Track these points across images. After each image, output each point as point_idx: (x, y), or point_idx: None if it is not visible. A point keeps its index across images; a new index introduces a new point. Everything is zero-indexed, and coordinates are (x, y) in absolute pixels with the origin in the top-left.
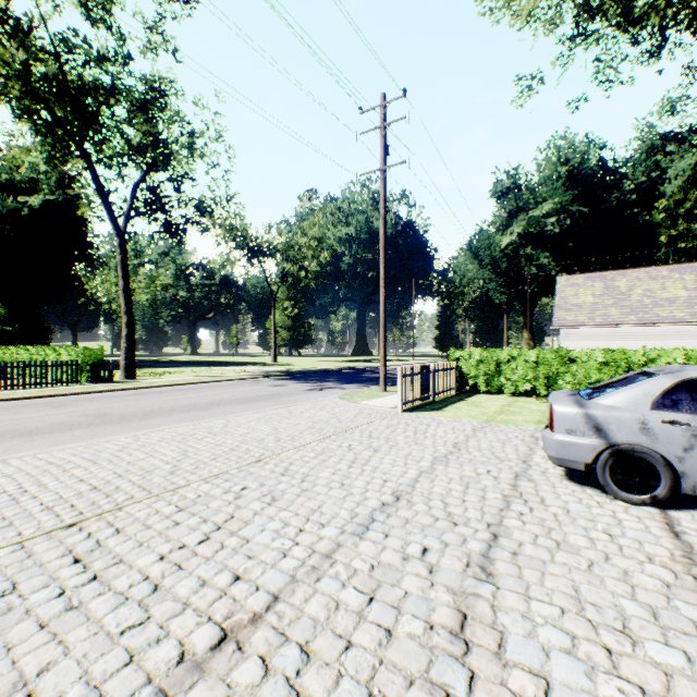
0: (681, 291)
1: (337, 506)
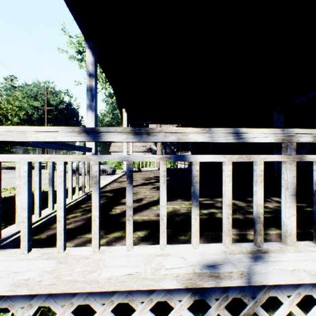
0: (139, 143)
1: None
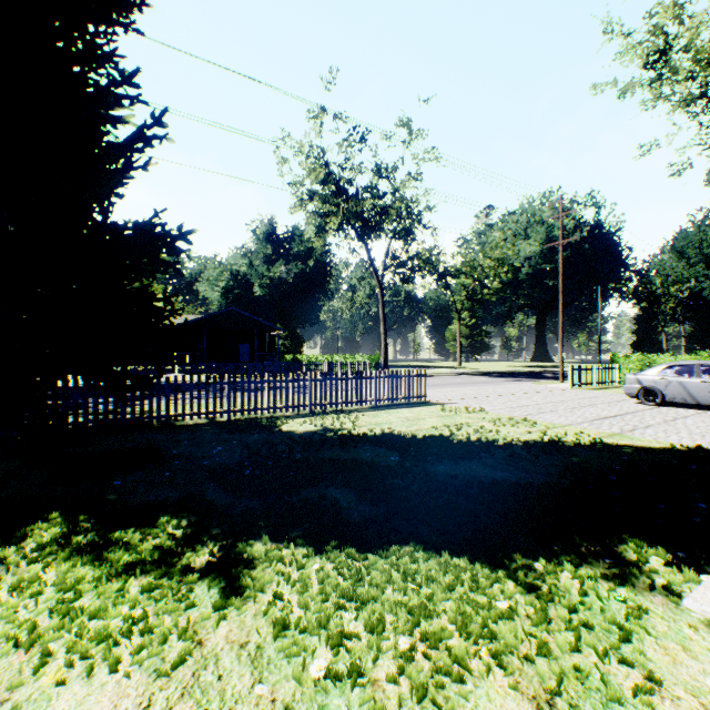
0: None
1: (541, 401)
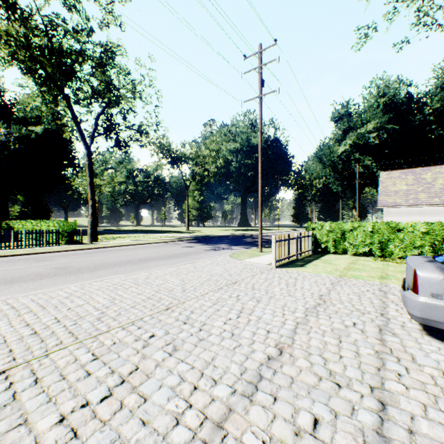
0: None
1: (228, 359)
